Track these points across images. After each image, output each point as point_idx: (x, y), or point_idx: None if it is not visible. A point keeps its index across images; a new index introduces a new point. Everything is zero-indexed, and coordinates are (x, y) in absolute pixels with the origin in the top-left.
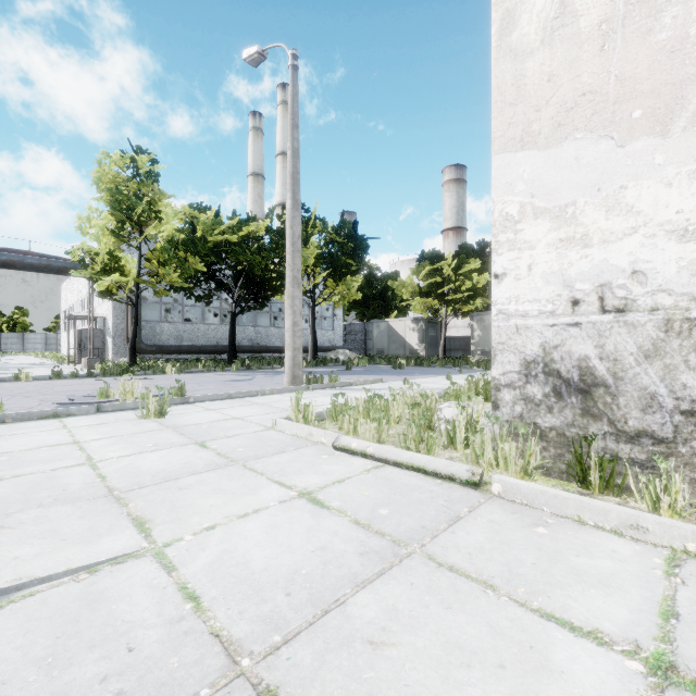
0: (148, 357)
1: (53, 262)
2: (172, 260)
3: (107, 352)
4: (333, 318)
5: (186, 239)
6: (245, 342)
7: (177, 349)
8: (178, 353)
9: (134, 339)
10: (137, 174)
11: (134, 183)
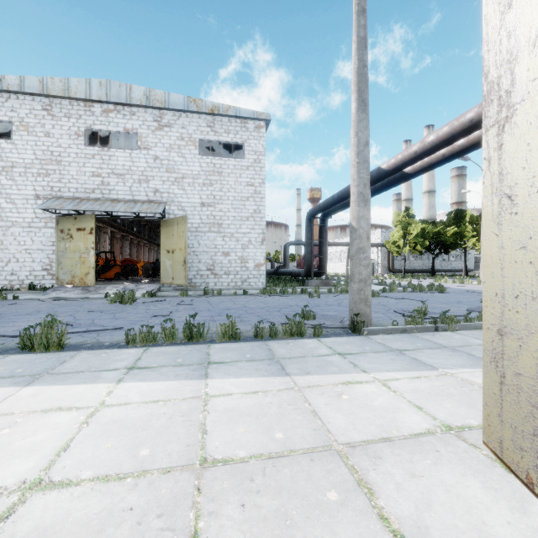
0: (390, 274)
1: (373, 244)
2: (419, 242)
3: (375, 272)
4: (467, 254)
5: (421, 234)
6: (424, 267)
7: (405, 271)
8: (405, 272)
9: (404, 268)
10: (407, 216)
11: (407, 219)
